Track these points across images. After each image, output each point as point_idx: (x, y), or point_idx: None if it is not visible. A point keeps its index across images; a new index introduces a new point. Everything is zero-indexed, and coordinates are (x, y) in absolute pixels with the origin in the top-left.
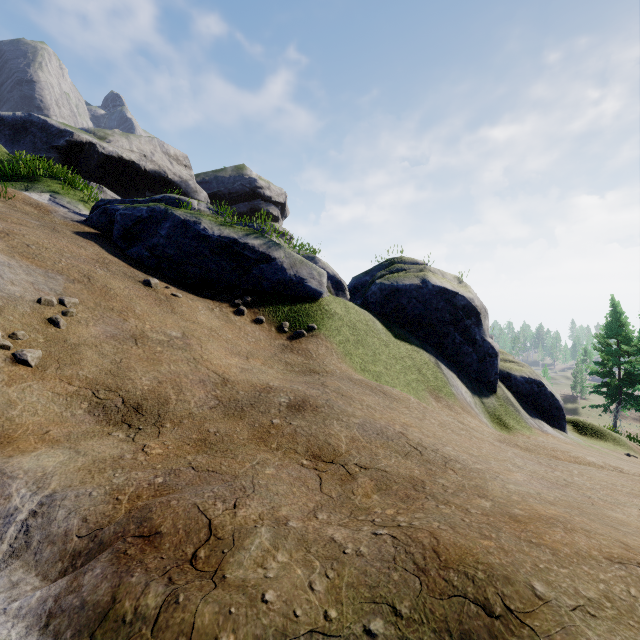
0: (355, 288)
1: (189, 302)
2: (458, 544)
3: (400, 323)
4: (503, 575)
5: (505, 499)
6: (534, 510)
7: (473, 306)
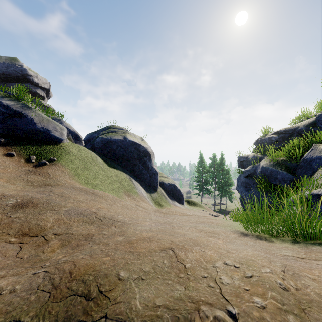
0: (88, 140)
1: None
2: (88, 264)
3: (112, 159)
4: (104, 273)
5: (132, 234)
6: (142, 236)
7: (148, 151)
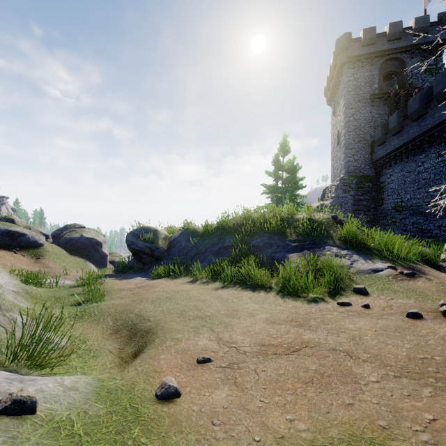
0: (54, 236)
1: (0, 253)
2: None
3: (73, 249)
4: None
5: None
6: None
7: (99, 242)
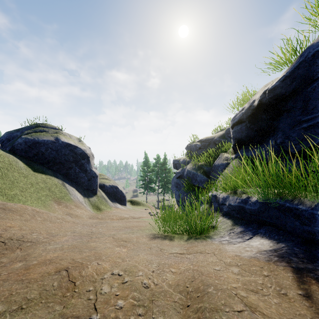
0: (7, 139)
1: None
2: None
3: (40, 162)
4: None
5: (36, 257)
6: (45, 258)
7: (86, 153)
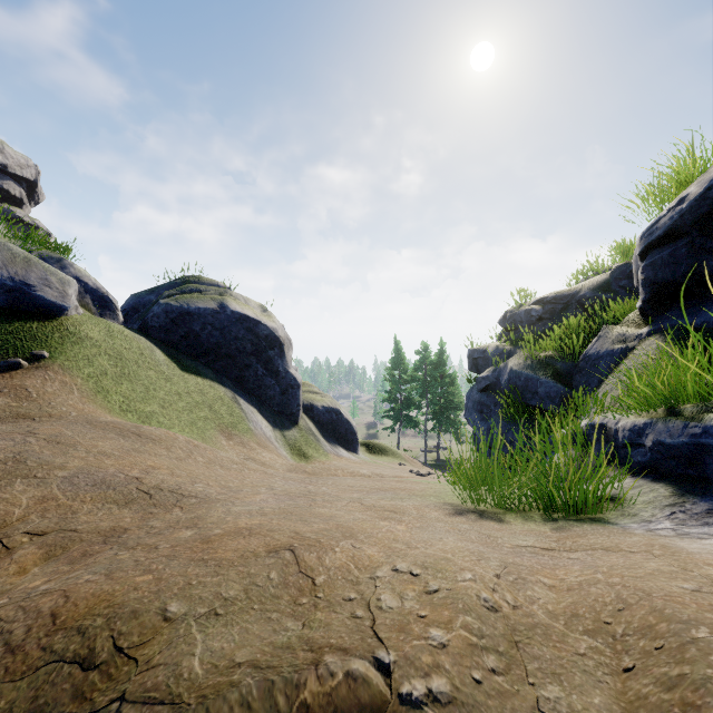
0: (134, 309)
1: None
2: (99, 593)
3: (193, 353)
4: (132, 610)
5: (216, 523)
6: (236, 525)
7: (277, 336)
